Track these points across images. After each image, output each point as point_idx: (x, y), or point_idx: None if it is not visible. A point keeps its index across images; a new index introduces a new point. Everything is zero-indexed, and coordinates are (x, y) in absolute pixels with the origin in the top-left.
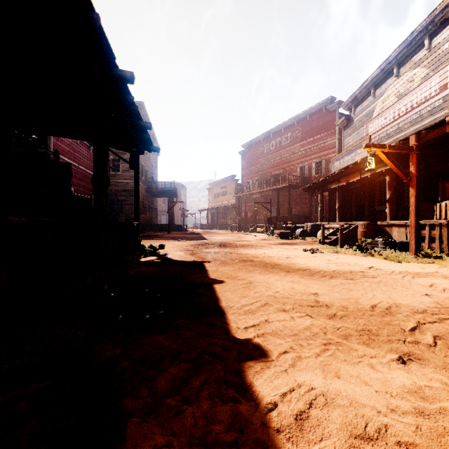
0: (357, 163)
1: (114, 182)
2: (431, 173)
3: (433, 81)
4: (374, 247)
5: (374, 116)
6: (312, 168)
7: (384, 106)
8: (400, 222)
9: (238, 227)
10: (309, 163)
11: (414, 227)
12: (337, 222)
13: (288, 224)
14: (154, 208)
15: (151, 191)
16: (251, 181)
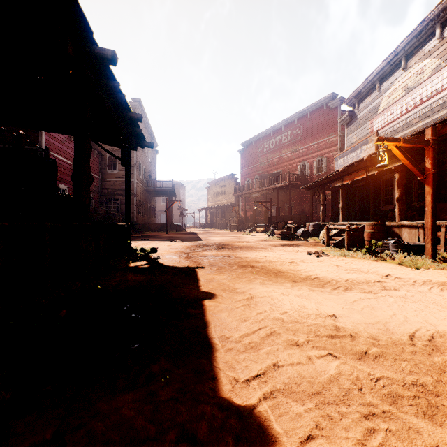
0: (362, 160)
1: (111, 180)
2: (443, 170)
3: (446, 72)
4: (384, 250)
5: (379, 112)
6: (313, 166)
7: (390, 100)
8: (411, 223)
9: (238, 227)
10: (309, 161)
11: (431, 229)
12: (341, 222)
13: (289, 224)
14: (152, 207)
15: (149, 190)
16: (251, 180)
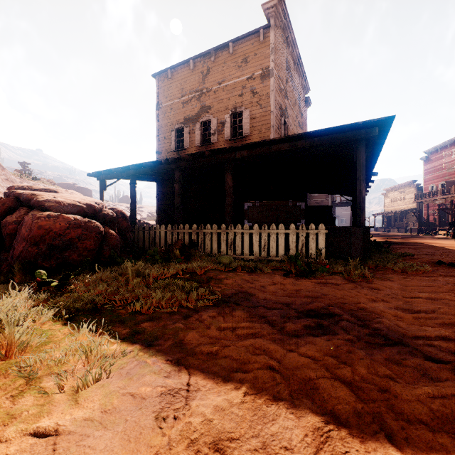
0: None
1: (314, 200)
2: None
3: None
4: None
5: None
6: None
7: None
8: None
9: (418, 230)
10: None
11: None
12: None
13: None
14: (334, 215)
15: (336, 203)
16: (435, 185)
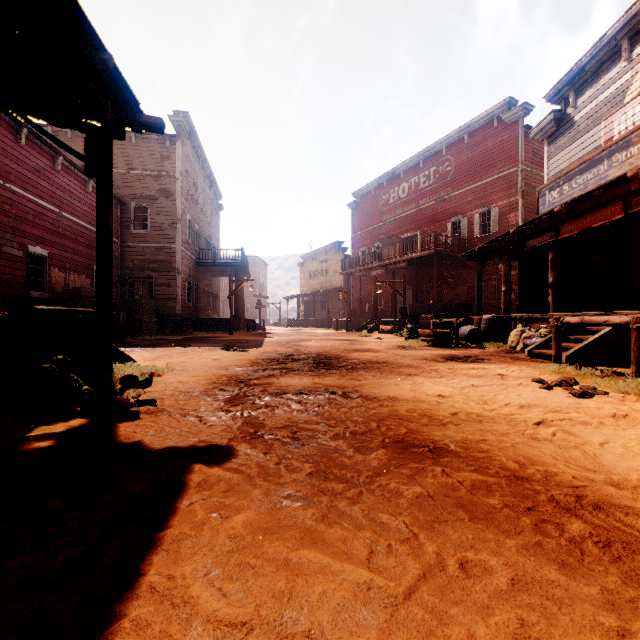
0: (611, 186)
1: (138, 246)
2: None
3: None
4: None
5: (629, 99)
6: (474, 223)
7: None
8: None
9: (348, 324)
10: (467, 215)
11: None
12: (551, 312)
13: (442, 317)
14: (213, 294)
15: (205, 264)
16: (368, 250)
